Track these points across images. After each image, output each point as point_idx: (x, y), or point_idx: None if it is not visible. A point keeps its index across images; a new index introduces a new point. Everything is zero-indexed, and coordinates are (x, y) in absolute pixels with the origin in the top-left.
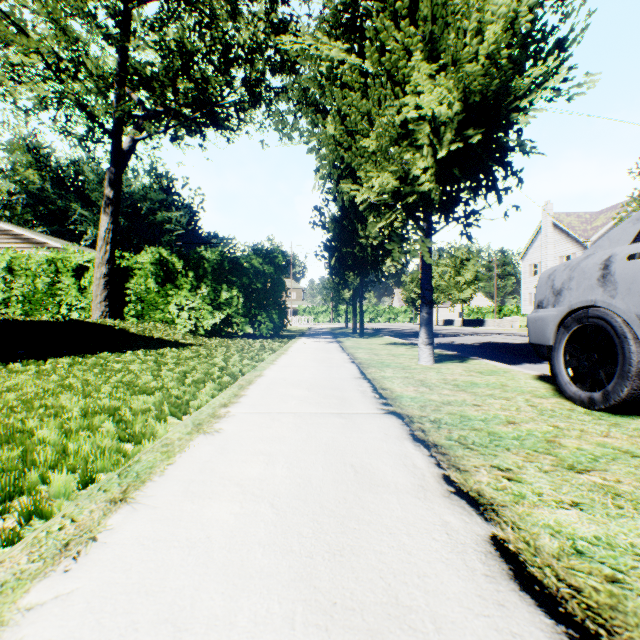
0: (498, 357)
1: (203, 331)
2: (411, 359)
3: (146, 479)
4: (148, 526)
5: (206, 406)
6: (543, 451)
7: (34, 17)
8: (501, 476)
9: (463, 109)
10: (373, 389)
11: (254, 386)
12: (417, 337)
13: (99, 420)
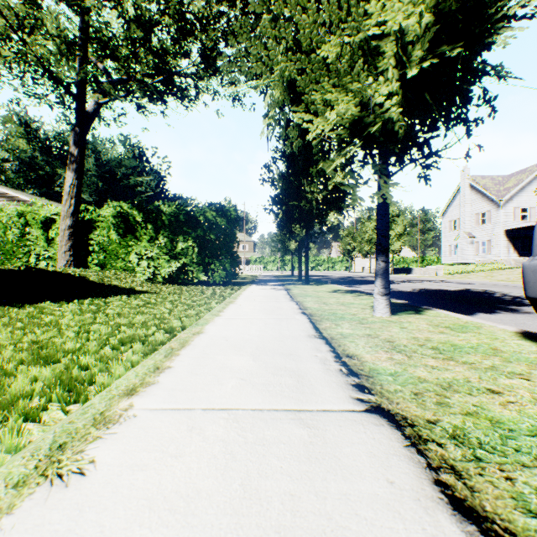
0: (446, 305)
1: (161, 279)
2: (363, 309)
3: None
4: None
5: (102, 394)
6: None
7: None
8: None
9: (435, 23)
10: (335, 356)
11: (187, 350)
12: (357, 284)
13: None
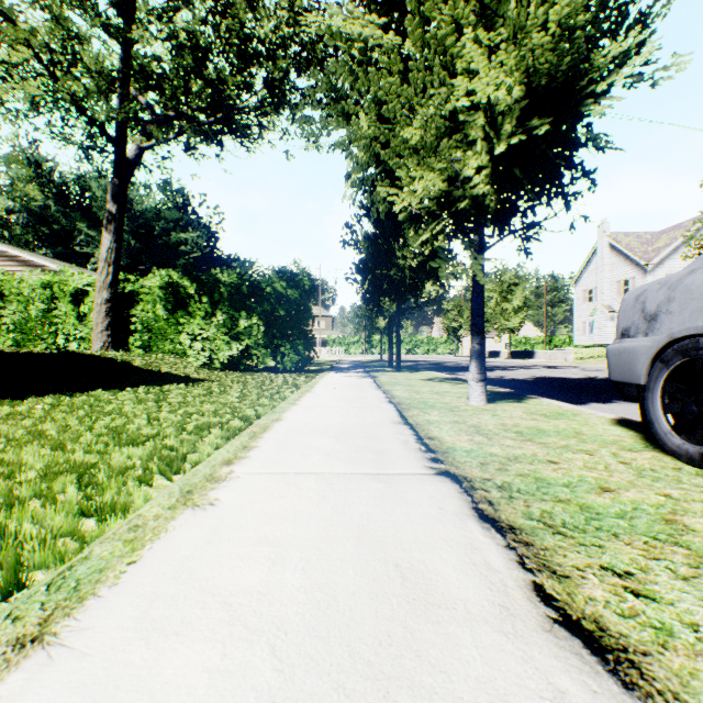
0: (558, 395)
1: (219, 364)
2: (458, 398)
3: (87, 594)
4: (59, 702)
5: (204, 463)
6: (667, 539)
7: (21, 1)
8: (622, 588)
9: (525, 95)
10: (417, 438)
11: (269, 434)
12: (461, 371)
13: (63, 482)
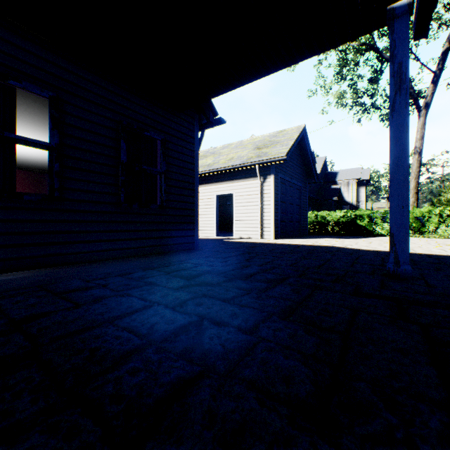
0: None
1: None
2: None
3: None
4: None
5: None
6: None
7: None
8: None
9: None
10: None
11: None
12: None
13: None
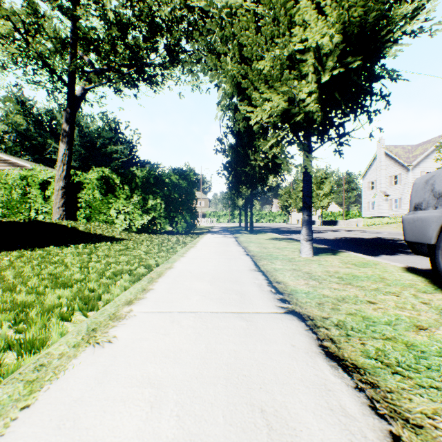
0: (358, 249)
1: (135, 229)
2: (293, 252)
3: None
4: None
5: (111, 304)
6: None
7: None
8: None
9: (342, 41)
10: (268, 282)
11: (163, 279)
12: (291, 233)
13: (3, 319)
